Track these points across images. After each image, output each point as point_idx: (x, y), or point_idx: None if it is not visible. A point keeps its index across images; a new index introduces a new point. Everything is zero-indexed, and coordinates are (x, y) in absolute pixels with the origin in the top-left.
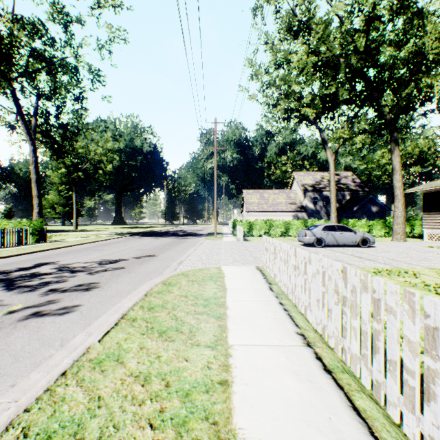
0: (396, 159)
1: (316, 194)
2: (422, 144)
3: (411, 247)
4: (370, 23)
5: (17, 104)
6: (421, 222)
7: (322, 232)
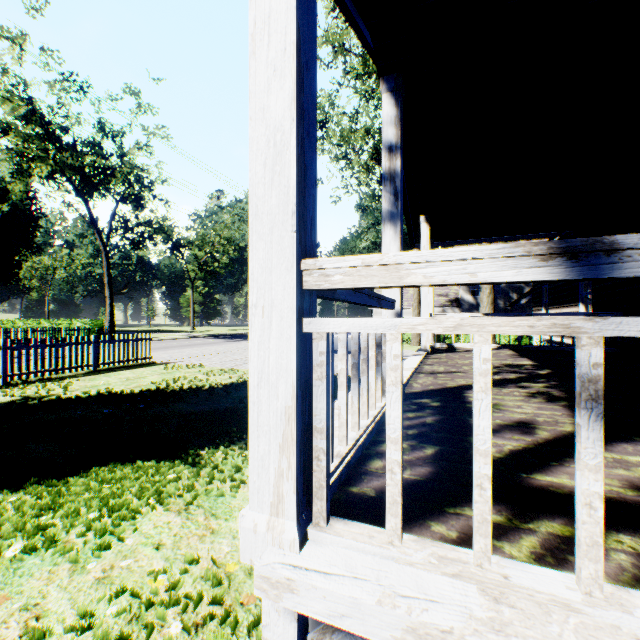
0: None
1: None
2: None
3: None
4: None
5: (91, 215)
6: None
7: None
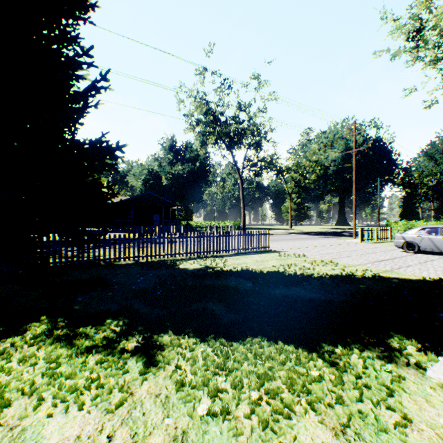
0: None
1: None
2: None
3: None
4: None
5: (233, 160)
6: None
7: (415, 235)
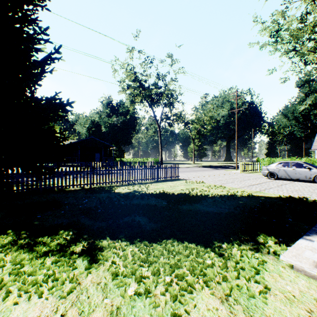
0: None
1: None
2: None
3: None
4: None
5: (154, 114)
6: None
7: (275, 168)
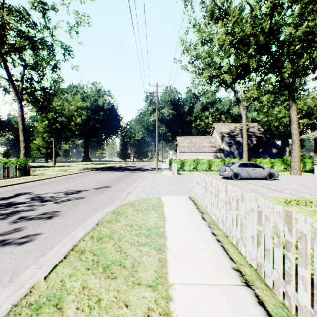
0: (293, 113)
1: (231, 139)
2: (309, 102)
3: (306, 179)
4: (275, 8)
5: (8, 72)
6: (311, 160)
7: (238, 168)
